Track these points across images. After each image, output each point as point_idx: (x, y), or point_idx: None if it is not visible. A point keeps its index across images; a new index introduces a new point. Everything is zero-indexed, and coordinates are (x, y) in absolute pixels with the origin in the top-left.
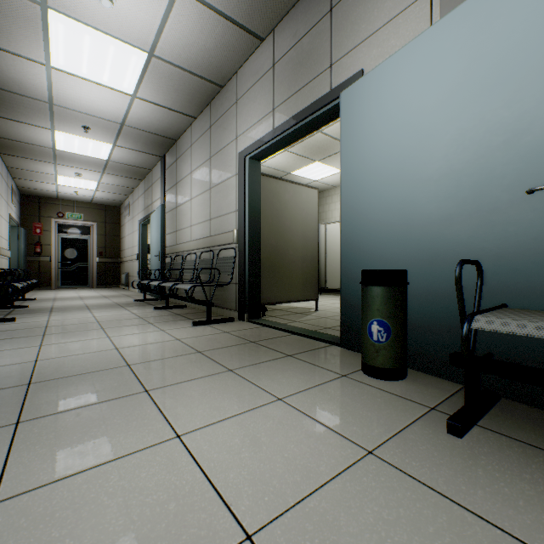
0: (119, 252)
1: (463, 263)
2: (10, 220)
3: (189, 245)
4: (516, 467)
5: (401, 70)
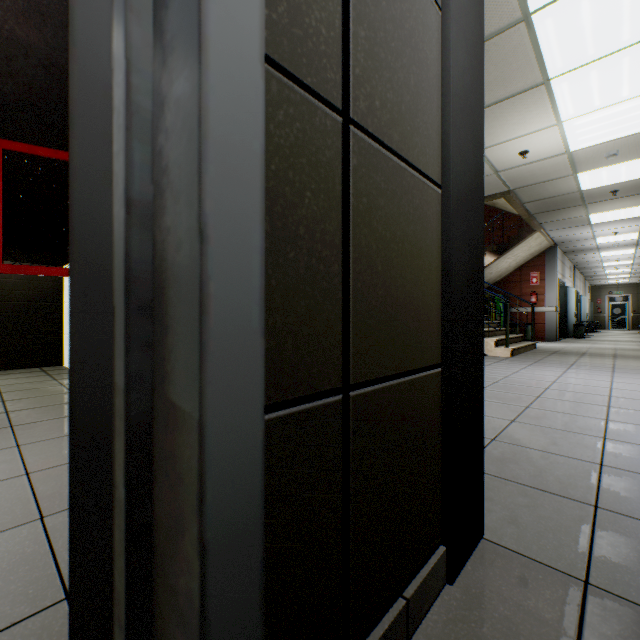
0: None
1: None
2: (588, 301)
3: None
4: None
5: None
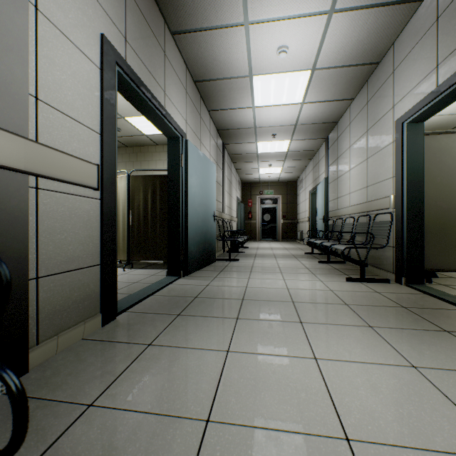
0: (295, 215)
1: None
2: (237, 200)
3: (348, 210)
4: None
5: None
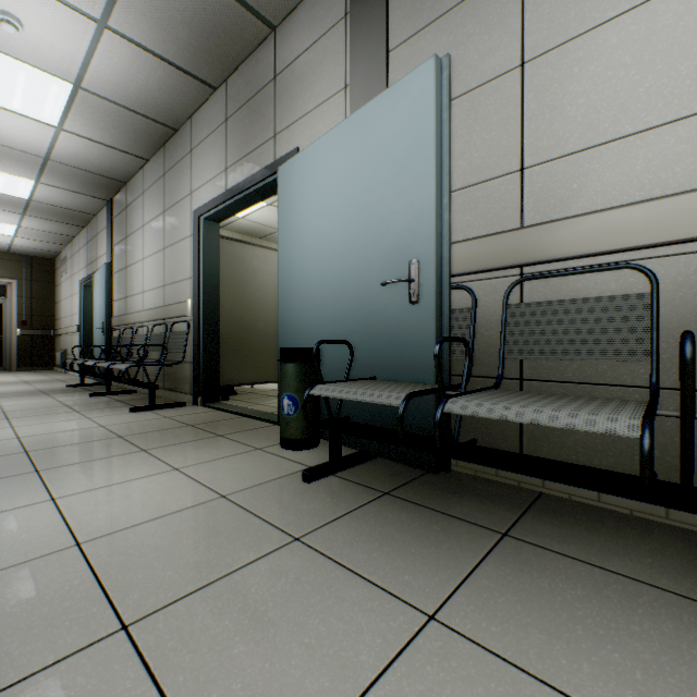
0: (53, 322)
1: (321, 342)
2: None
3: (141, 315)
4: (328, 495)
5: (319, 159)
